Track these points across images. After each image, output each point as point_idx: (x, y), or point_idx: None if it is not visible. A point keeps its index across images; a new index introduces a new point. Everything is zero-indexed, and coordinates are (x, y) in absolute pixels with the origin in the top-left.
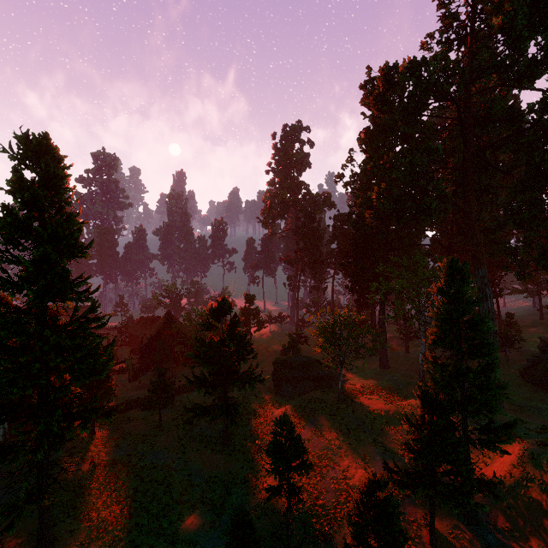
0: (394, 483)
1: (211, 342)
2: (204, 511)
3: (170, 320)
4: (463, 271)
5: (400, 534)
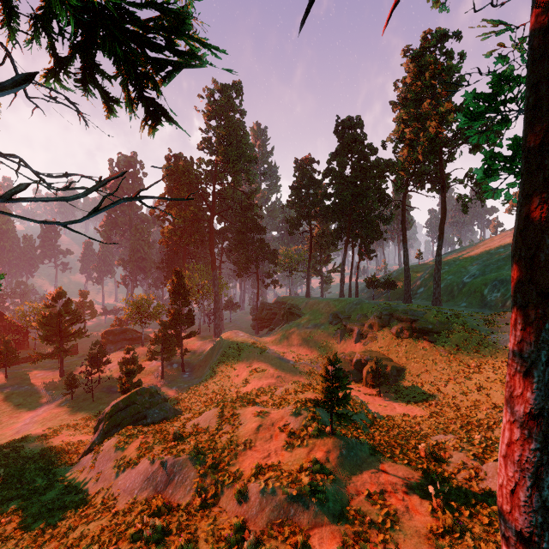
0: (149, 360)
1: (51, 314)
2: (48, 398)
3: (2, 313)
4: (181, 273)
5: (141, 367)
